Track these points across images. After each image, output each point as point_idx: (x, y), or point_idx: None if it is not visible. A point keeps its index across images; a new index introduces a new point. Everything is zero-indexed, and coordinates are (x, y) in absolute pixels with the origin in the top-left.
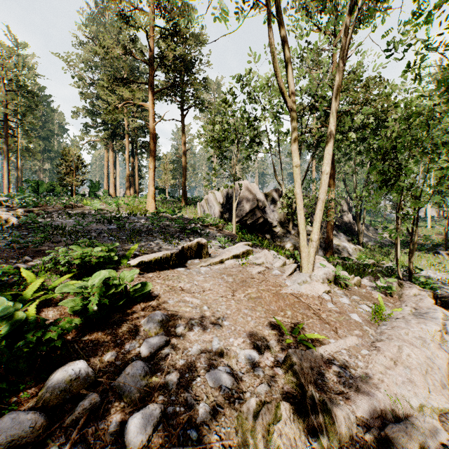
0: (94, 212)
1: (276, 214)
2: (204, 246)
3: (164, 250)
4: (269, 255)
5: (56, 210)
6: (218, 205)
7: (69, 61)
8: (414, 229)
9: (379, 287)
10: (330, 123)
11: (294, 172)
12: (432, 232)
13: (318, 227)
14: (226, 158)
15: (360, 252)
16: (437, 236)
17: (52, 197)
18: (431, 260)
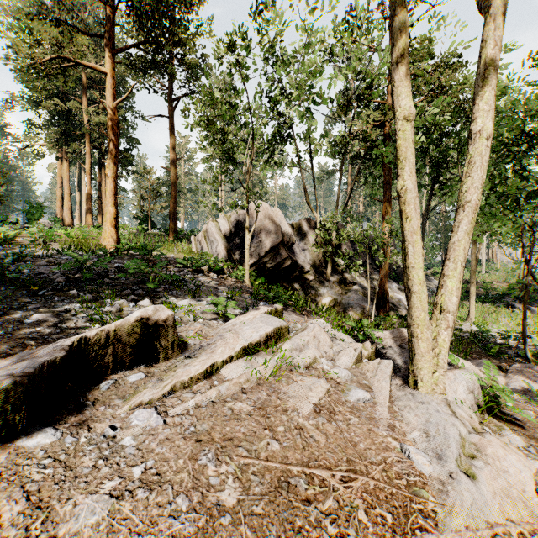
0: None
1: (308, 254)
2: (165, 328)
3: None
4: (323, 336)
5: None
6: (223, 240)
7: None
8: (468, 274)
9: (533, 393)
10: (495, 8)
11: (399, 136)
12: (491, 278)
13: (459, 276)
14: (235, 163)
15: None
16: (498, 283)
17: None
18: (509, 316)
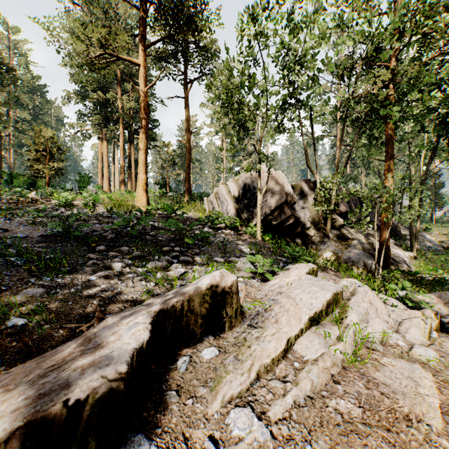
0: (56, 208)
1: (307, 212)
2: (229, 294)
3: (78, 341)
4: (378, 303)
5: (4, 205)
6: (232, 200)
7: (52, 31)
8: None
9: None
10: None
11: None
12: None
13: None
14: (247, 131)
15: (415, 261)
16: None
17: (11, 189)
18: None
